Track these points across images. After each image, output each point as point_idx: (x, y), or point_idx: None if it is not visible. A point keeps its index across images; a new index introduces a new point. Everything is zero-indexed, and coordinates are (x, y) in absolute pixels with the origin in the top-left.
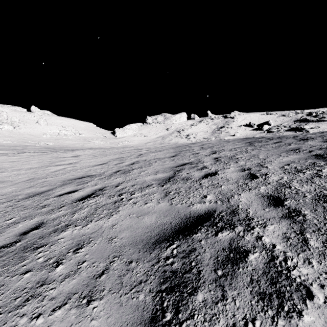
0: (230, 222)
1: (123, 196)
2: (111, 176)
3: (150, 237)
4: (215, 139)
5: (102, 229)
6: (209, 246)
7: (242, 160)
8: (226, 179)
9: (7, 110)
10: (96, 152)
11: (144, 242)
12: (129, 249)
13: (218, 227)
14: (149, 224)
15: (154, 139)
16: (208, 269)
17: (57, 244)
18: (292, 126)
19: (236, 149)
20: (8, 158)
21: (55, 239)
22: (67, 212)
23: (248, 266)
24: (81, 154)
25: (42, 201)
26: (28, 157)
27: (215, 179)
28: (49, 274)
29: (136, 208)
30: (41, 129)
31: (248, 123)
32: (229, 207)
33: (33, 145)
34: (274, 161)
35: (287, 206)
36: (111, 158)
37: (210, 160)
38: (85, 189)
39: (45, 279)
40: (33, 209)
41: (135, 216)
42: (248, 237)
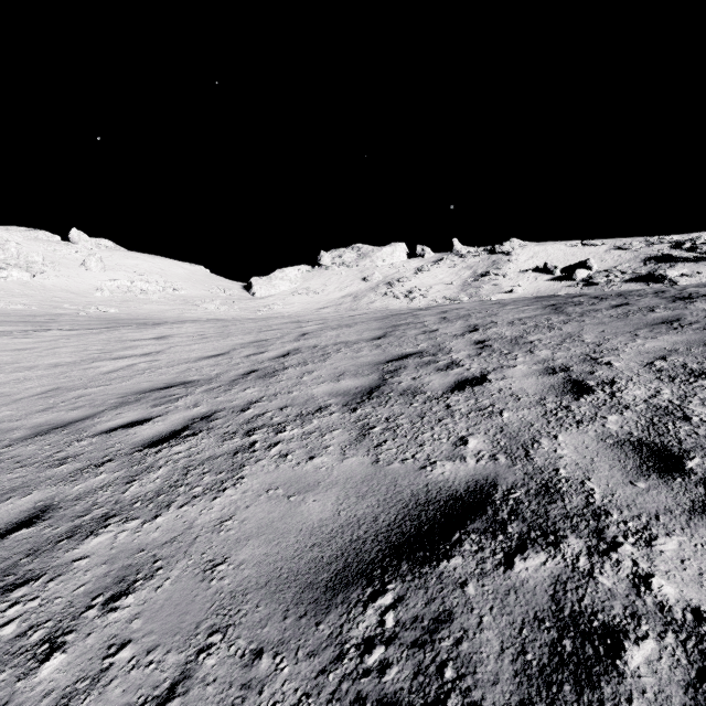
0: (542, 520)
1: (258, 436)
2: (233, 383)
3: (319, 565)
4: (469, 301)
5: (194, 531)
6: (493, 605)
7: (545, 347)
8: (511, 394)
9: (18, 238)
10: (206, 327)
11: (301, 583)
12: (257, 605)
13: (510, 538)
14: (317, 519)
15: (335, 301)
16: (500, 698)
17: (68, 578)
18: (638, 272)
19: (525, 321)
20: (12, 342)
21: (67, 561)
22: (114, 477)
23: (632, 695)
24: (173, 333)
25: (63, 445)
26: (55, 340)
27: (483, 394)
28: (17, 685)
29: (287, 470)
30: (91, 279)
31: (541, 266)
32: (533, 473)
33: (74, 314)
34: (624, 350)
35: (698, 474)
36: (239, 342)
37: (466, 346)
38: (169, 417)
39: (2, 705)
40: (37, 466)
41: (282, 495)
42: (607, 576)
